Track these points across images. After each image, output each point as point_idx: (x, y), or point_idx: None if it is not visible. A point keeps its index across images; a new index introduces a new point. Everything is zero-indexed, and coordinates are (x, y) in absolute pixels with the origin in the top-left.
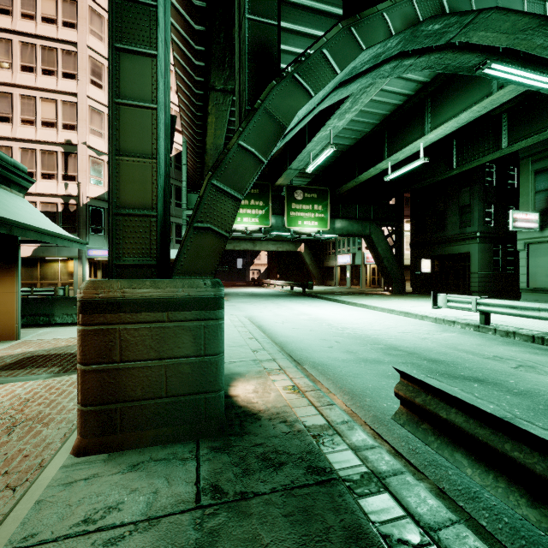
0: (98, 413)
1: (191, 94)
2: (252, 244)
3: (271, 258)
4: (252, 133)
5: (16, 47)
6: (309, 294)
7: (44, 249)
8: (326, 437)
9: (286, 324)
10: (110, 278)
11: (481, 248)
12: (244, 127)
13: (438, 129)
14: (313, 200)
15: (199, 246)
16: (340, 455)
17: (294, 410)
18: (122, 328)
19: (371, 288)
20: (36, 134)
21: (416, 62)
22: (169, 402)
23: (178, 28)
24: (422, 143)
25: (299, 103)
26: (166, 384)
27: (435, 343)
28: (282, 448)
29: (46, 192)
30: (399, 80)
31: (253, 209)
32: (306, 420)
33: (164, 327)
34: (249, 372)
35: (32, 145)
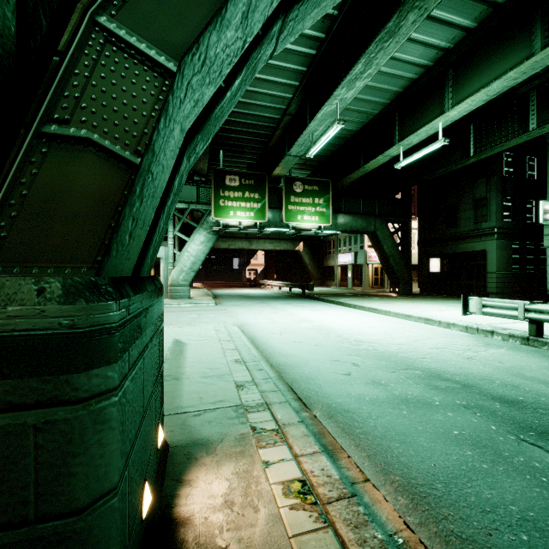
0: None
1: None
2: (248, 242)
3: (268, 257)
4: None
5: None
6: (309, 296)
7: None
8: None
9: (285, 336)
10: None
11: (499, 245)
12: None
13: (463, 104)
14: (314, 193)
15: (58, 186)
16: None
17: None
18: None
19: (374, 289)
20: None
21: None
22: None
23: None
24: (441, 122)
25: None
26: None
27: (489, 367)
28: None
29: None
30: (417, 45)
31: (248, 202)
32: None
33: None
34: (224, 439)
35: None
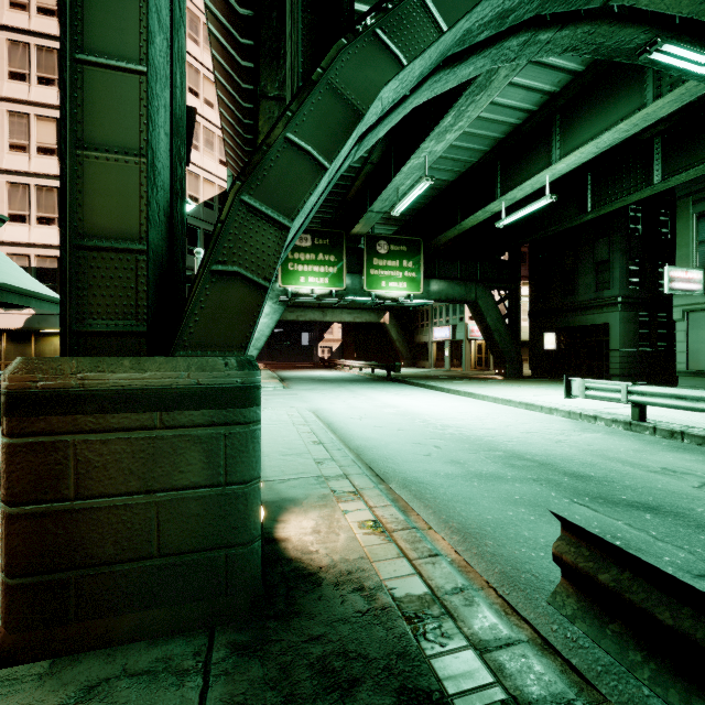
0: (34, 589)
1: (237, 109)
2: (321, 313)
3: (345, 331)
4: (307, 120)
5: (3, 47)
6: (396, 379)
7: (41, 319)
8: (430, 622)
9: (365, 421)
10: (65, 355)
11: (624, 318)
12: (295, 110)
13: (571, 156)
14: (402, 255)
15: (221, 302)
16: (455, 660)
17: (376, 566)
18: (78, 440)
19: (476, 370)
20: (29, 164)
21: (556, 37)
22: (163, 566)
23: (217, 14)
24: (548, 176)
25: (383, 76)
26: (158, 534)
27: (575, 449)
28: (354, 645)
29: (43, 242)
30: (518, 89)
31: (322, 266)
32: (396, 587)
33: (155, 438)
34: (308, 498)
35: (25, 179)
